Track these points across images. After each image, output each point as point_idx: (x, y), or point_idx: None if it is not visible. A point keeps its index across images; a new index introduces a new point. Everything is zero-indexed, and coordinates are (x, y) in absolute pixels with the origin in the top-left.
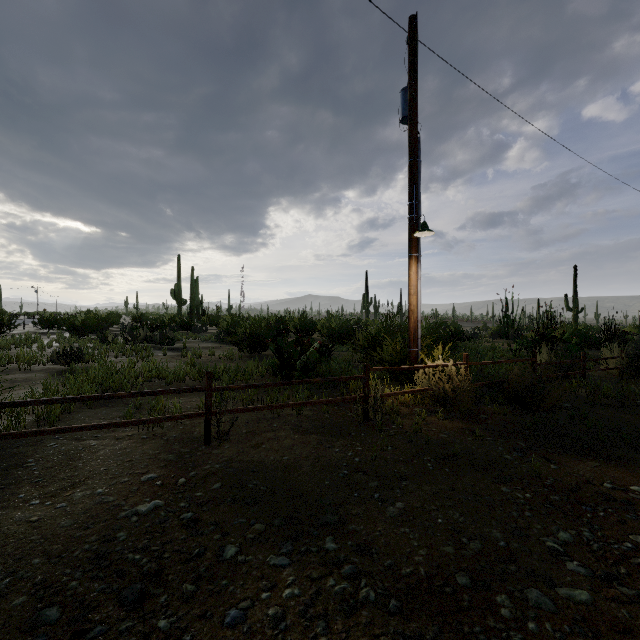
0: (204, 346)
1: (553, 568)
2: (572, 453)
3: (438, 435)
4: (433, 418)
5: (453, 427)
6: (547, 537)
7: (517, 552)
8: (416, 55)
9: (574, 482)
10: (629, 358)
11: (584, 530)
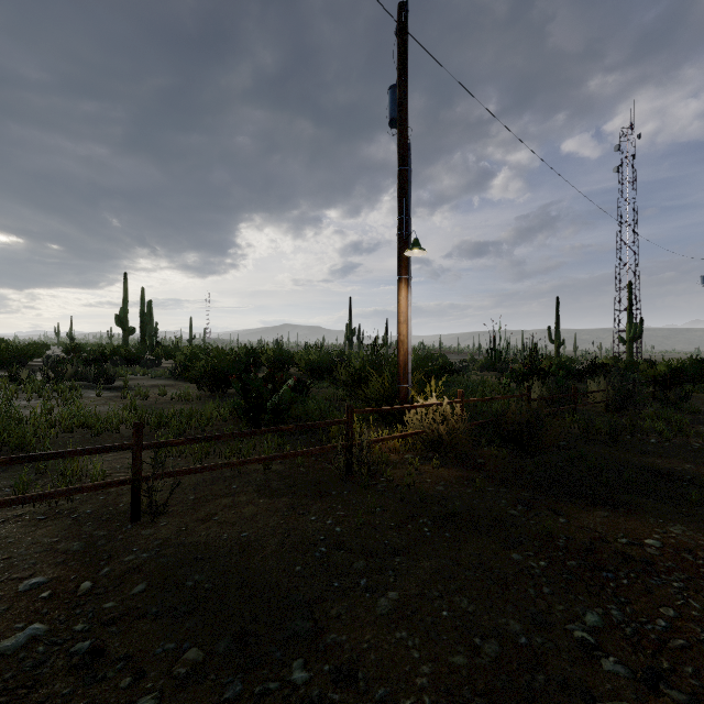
0: (154, 384)
1: (588, 671)
2: (578, 501)
3: (434, 488)
4: (427, 466)
5: (450, 476)
6: (573, 623)
7: (542, 651)
8: (406, 48)
9: (588, 539)
10: (615, 391)
11: (611, 607)
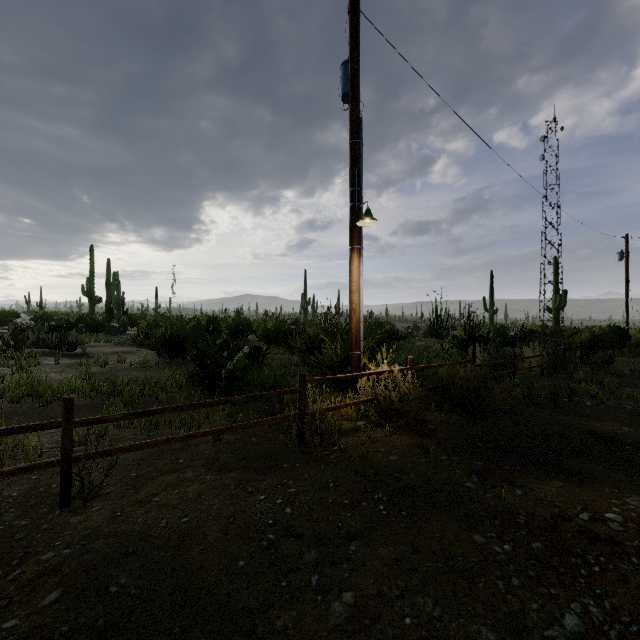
0: (116, 351)
1: None
2: (531, 470)
3: (387, 458)
4: (379, 434)
5: (402, 445)
6: (552, 628)
7: None
8: (358, 25)
9: (548, 515)
10: (549, 356)
11: (589, 603)
